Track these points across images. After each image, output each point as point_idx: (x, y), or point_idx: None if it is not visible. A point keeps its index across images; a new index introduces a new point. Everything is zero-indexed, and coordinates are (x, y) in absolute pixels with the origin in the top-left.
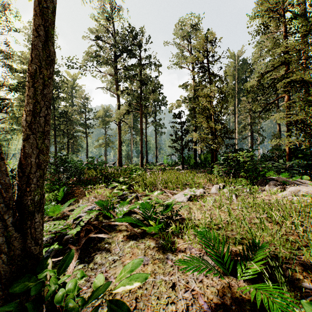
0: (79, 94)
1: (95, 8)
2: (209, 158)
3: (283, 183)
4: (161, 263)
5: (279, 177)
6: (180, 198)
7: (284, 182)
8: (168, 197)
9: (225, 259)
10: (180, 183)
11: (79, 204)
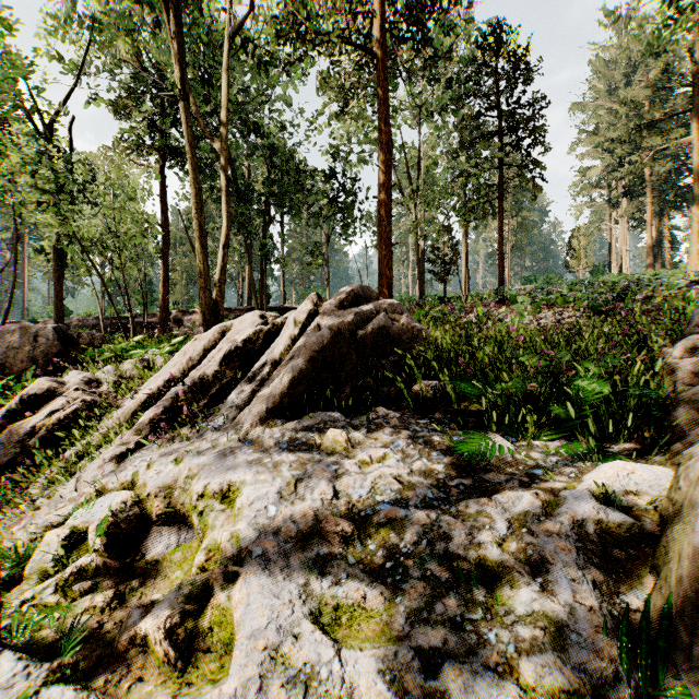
0: None
1: None
2: None
3: None
4: None
5: None
6: None
7: None
8: None
9: None
10: None
11: None
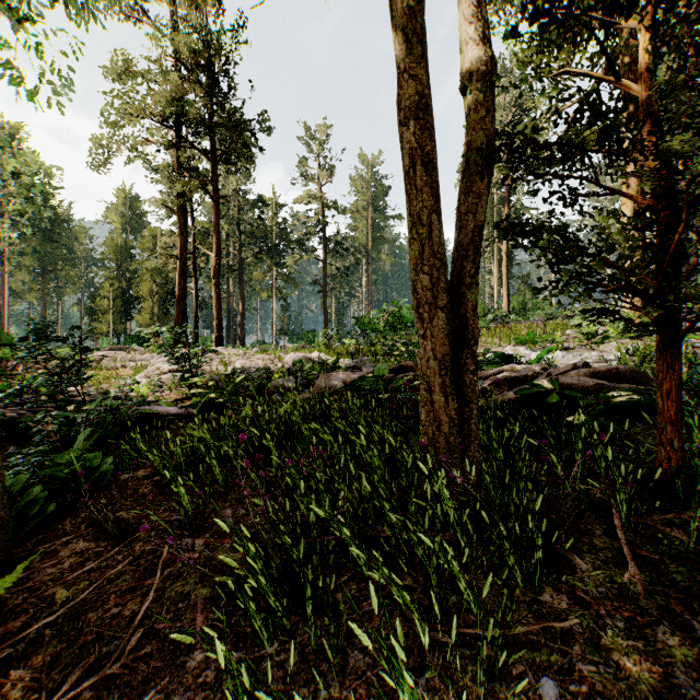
0: None
1: None
2: None
3: None
4: None
5: None
6: None
7: None
8: None
9: None
10: None
11: None
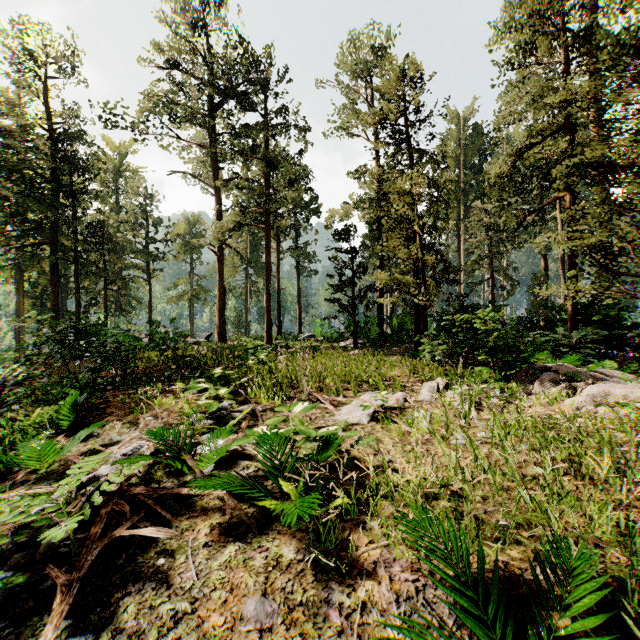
0: (133, 187)
1: (168, 0)
2: (409, 324)
3: (570, 376)
4: (311, 618)
5: (560, 364)
6: (353, 415)
7: (574, 375)
8: (326, 413)
9: (492, 606)
10: (352, 379)
11: (112, 433)
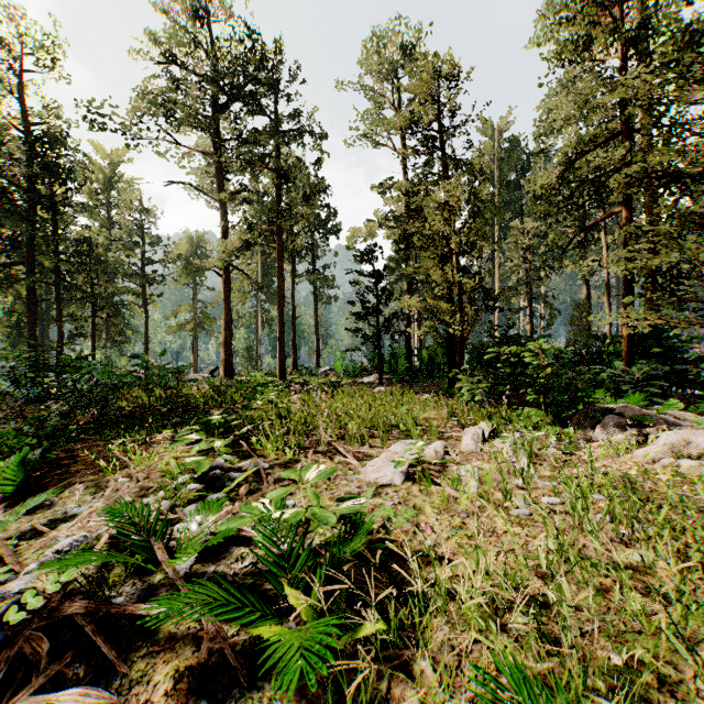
0: (127, 200)
1: None
2: (440, 357)
3: (638, 420)
4: None
5: (624, 405)
6: (382, 473)
7: (642, 419)
8: (349, 470)
9: None
10: (380, 425)
11: (70, 503)
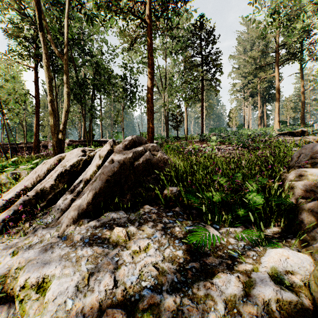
0: None
1: None
2: None
3: None
4: None
5: None
6: None
7: None
8: None
9: None
10: None
11: None
